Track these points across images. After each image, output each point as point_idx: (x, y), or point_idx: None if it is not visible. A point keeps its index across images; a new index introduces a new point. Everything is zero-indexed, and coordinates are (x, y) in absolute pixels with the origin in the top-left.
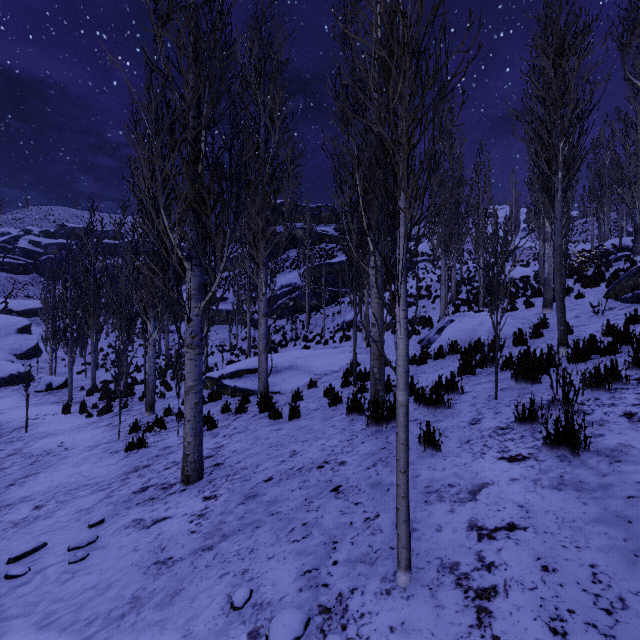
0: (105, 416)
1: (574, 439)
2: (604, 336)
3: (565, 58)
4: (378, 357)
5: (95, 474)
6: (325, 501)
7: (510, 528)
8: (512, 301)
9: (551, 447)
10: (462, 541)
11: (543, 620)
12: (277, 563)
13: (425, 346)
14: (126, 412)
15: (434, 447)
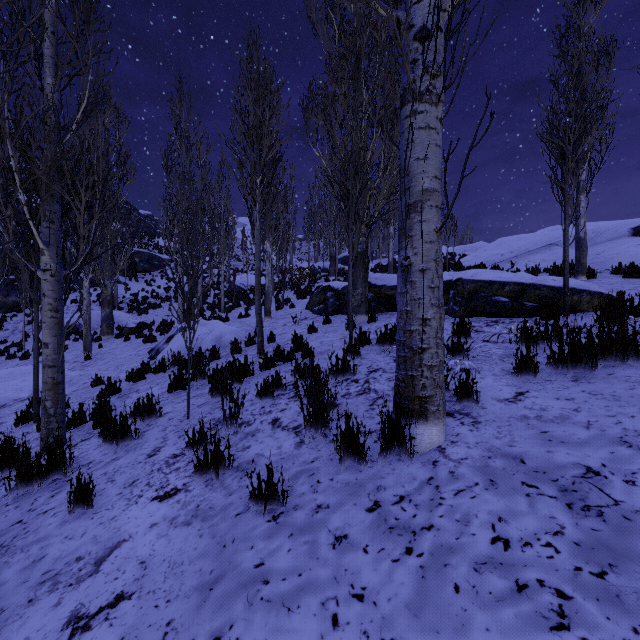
0: None
1: (218, 462)
2: (293, 343)
3: (261, 107)
4: (53, 386)
5: None
6: None
7: (116, 602)
8: (248, 308)
9: (201, 473)
10: None
11: None
12: None
13: (153, 357)
14: None
15: (86, 503)
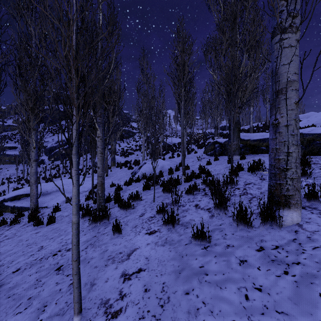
0: None
1: (173, 220)
2: (199, 170)
3: (184, 54)
4: (101, 185)
5: None
6: (49, 278)
7: (139, 271)
8: (173, 153)
9: (166, 225)
10: (115, 285)
11: (136, 320)
12: None
13: (133, 175)
14: None
15: (119, 232)
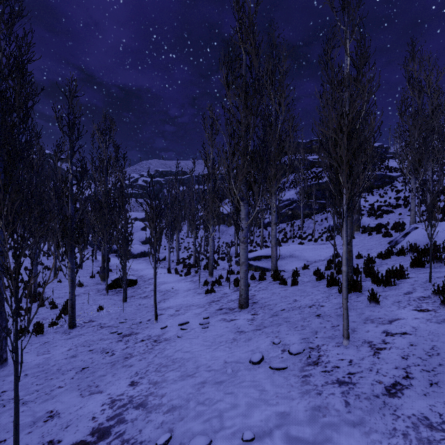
0: (188, 276)
1: None
2: None
3: None
4: (348, 252)
5: (194, 301)
6: (312, 319)
7: (403, 334)
8: None
9: None
10: (377, 336)
11: (400, 355)
12: (290, 335)
13: (392, 246)
14: (198, 275)
15: (376, 302)
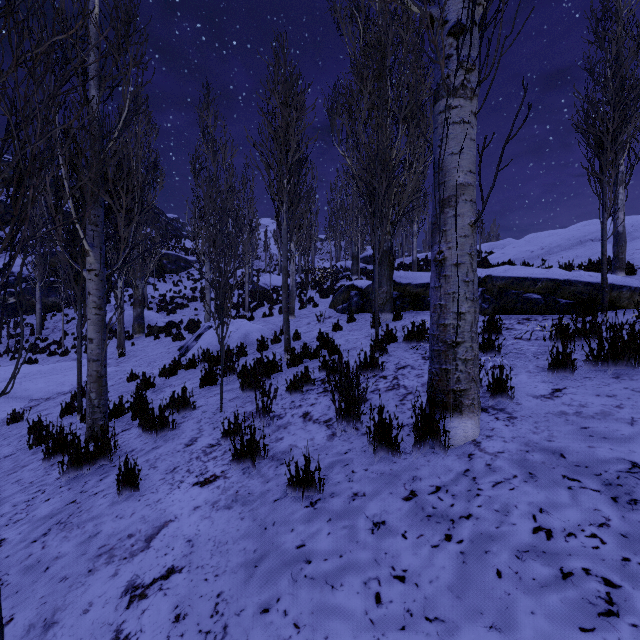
0: None
1: (254, 451)
2: (318, 341)
3: (288, 109)
4: (97, 379)
5: None
6: None
7: (168, 575)
8: (272, 307)
9: (239, 462)
10: (108, 617)
11: None
12: None
13: (183, 354)
14: None
15: (133, 487)
